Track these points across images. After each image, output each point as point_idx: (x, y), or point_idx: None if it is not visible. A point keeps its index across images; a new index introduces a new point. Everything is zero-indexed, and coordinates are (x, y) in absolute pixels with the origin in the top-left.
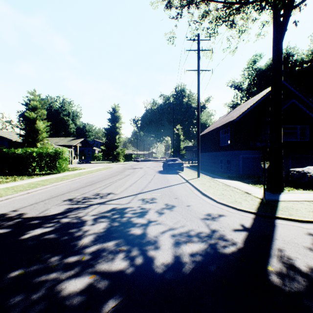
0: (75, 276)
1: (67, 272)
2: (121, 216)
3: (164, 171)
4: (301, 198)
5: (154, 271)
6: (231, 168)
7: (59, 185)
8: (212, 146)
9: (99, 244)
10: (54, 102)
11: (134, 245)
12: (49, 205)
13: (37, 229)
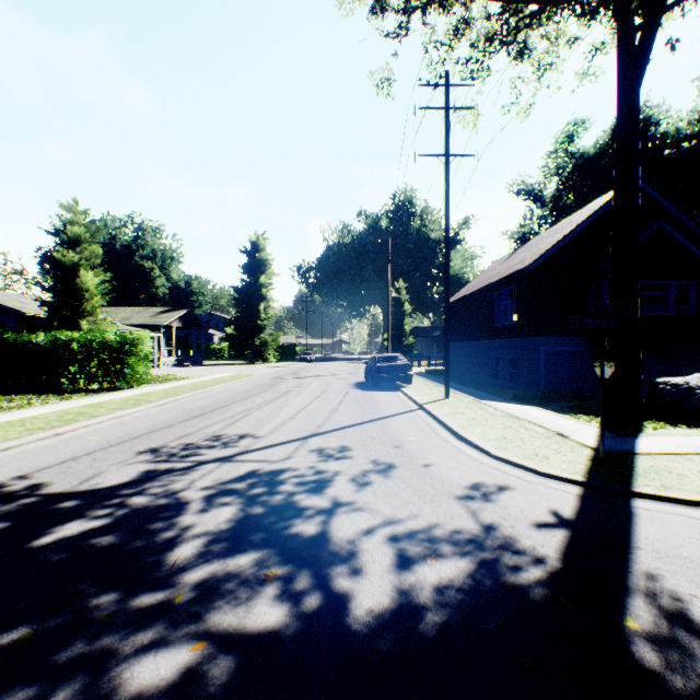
0: (156, 645)
1: (138, 635)
2: (269, 490)
3: (368, 383)
4: (686, 448)
5: (350, 632)
6: (519, 378)
7: (130, 416)
8: (476, 328)
9: (217, 560)
10: (121, 229)
11: (301, 563)
12: (103, 463)
13: (71, 522)
